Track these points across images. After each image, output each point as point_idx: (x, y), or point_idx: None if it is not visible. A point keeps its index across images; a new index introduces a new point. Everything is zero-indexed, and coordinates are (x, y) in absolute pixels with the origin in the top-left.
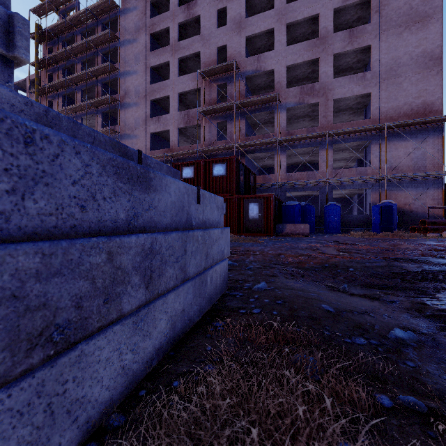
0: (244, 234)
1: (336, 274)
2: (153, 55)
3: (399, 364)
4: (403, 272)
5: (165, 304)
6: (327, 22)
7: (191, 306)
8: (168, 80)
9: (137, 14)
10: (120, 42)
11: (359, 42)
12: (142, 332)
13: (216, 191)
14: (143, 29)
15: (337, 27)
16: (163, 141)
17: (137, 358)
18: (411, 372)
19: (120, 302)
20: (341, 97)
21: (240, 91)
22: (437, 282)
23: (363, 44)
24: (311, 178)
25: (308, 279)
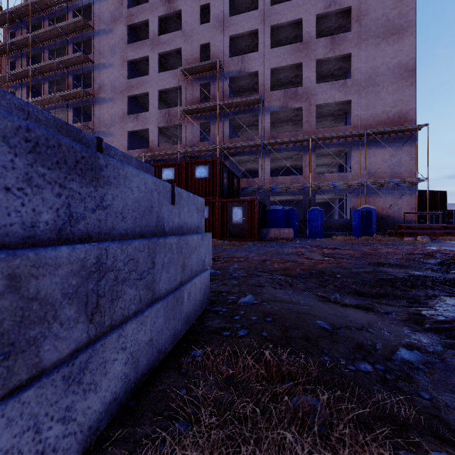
0: (227, 239)
1: (326, 282)
2: (131, 48)
3: (413, 396)
4: (391, 279)
5: (122, 338)
6: (310, 27)
7: (161, 332)
8: (148, 76)
9: (113, 3)
10: (94, 32)
11: (340, 50)
12: (81, 386)
13: (198, 194)
14: (120, 20)
15: (319, 33)
16: (142, 141)
17: (72, 428)
18: (429, 408)
19: (36, 352)
20: (323, 103)
21: (223, 92)
22: (426, 289)
23: (344, 52)
24: (295, 183)
25: (297, 289)
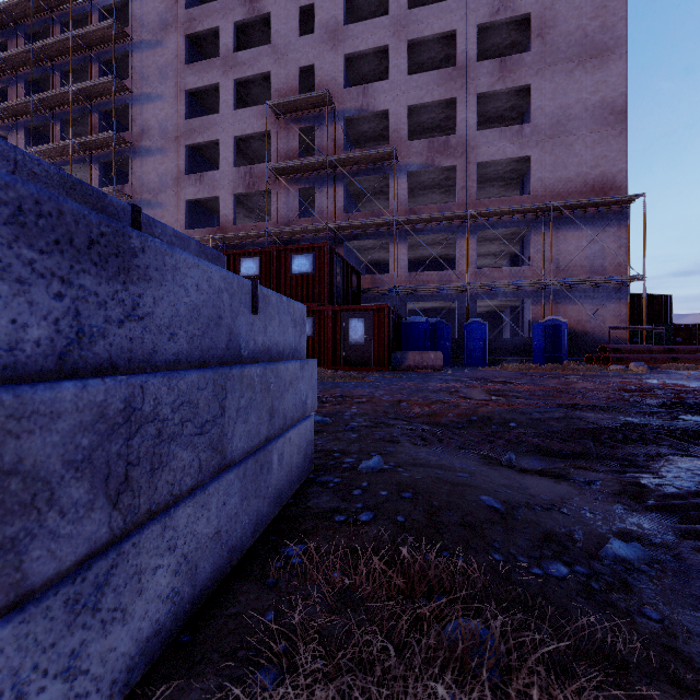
0: (342, 368)
1: (494, 434)
2: (192, 71)
3: (635, 616)
4: (593, 429)
5: (169, 532)
6: (468, 44)
7: (236, 519)
8: (218, 114)
9: (164, 0)
10: (134, 45)
11: (514, 79)
12: (98, 615)
13: (297, 298)
14: (175, 26)
15: (482, 54)
16: (209, 215)
17: (81, 686)
18: (659, 634)
19: (16, 563)
20: (488, 160)
21: (335, 141)
22: (647, 444)
23: (519, 83)
24: (445, 282)
25: (450, 446)
